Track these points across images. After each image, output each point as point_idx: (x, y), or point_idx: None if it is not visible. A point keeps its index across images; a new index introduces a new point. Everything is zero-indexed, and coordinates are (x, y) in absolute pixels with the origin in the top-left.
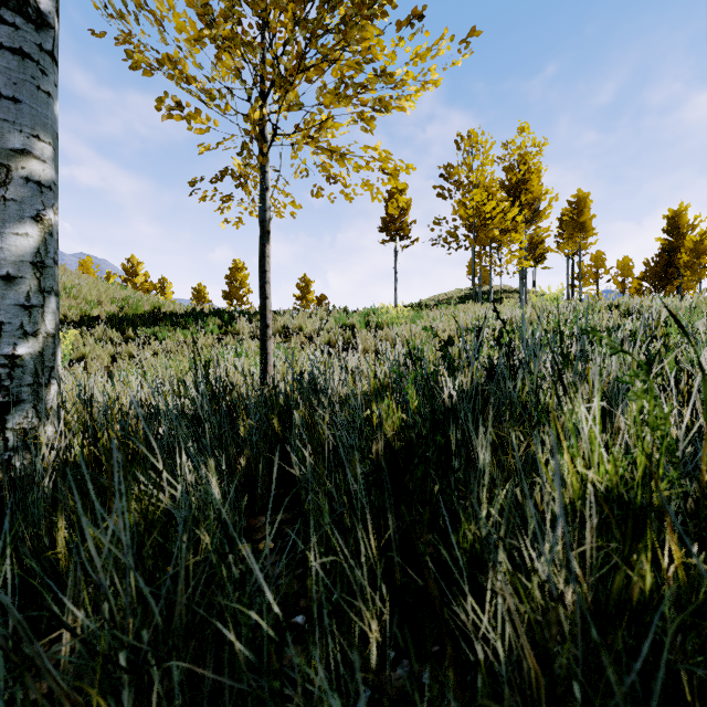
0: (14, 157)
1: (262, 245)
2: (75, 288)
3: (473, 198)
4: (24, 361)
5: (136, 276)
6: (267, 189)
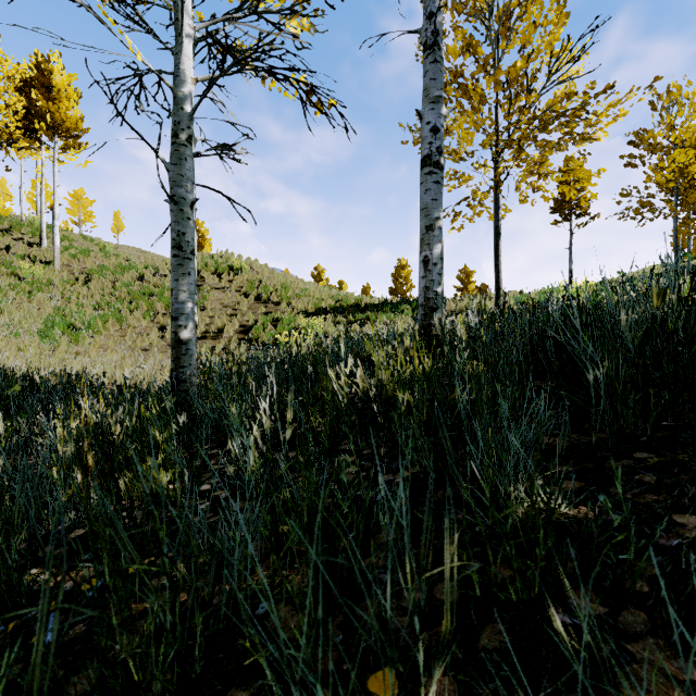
0: (436, 220)
1: (496, 241)
2: (307, 290)
3: (674, 159)
4: (439, 294)
5: (321, 281)
6: (499, 207)
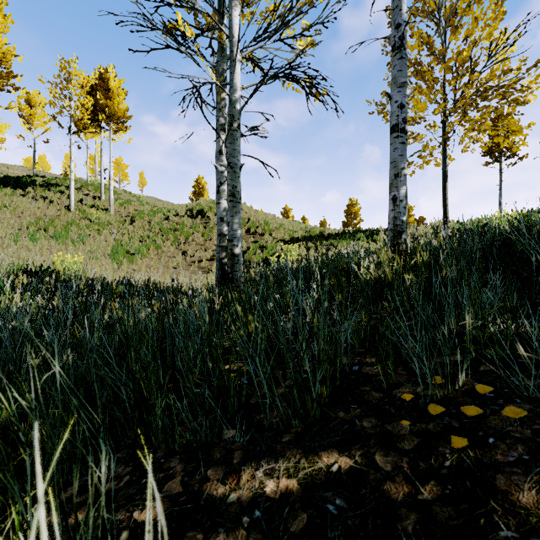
0: (402, 170)
1: (444, 182)
2: (283, 224)
3: None
4: (404, 221)
5: (288, 218)
6: (447, 157)
